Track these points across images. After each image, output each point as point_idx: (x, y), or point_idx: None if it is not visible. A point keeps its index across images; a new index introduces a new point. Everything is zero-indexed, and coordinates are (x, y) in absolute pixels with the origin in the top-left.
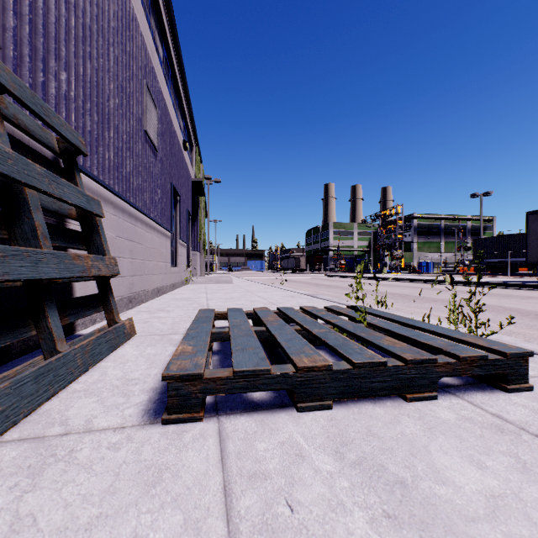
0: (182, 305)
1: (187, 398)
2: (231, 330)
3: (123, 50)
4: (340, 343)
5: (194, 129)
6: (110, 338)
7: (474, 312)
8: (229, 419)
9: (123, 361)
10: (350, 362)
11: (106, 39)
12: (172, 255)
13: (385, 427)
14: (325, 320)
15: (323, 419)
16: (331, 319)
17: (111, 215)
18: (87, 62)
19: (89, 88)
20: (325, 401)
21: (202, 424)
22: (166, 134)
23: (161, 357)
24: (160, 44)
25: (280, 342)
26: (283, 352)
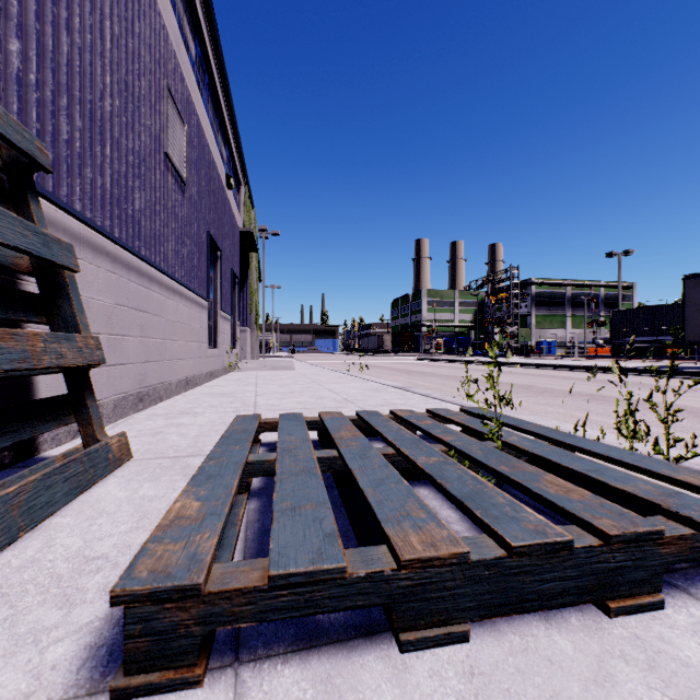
0: (219, 404)
1: (167, 636)
2: (279, 460)
3: (129, 30)
4: (471, 490)
5: (242, 161)
6: (75, 472)
7: (664, 421)
8: (258, 677)
9: (94, 515)
10: (500, 542)
11: (97, 5)
12: (210, 331)
13: (589, 698)
14: (433, 436)
15: (454, 671)
16: (443, 435)
17: (106, 272)
18: (61, 33)
19: (65, 74)
20: (455, 624)
21: (198, 696)
22: (200, 164)
23: (162, 505)
24: (191, 37)
25: (363, 489)
26: (369, 512)
